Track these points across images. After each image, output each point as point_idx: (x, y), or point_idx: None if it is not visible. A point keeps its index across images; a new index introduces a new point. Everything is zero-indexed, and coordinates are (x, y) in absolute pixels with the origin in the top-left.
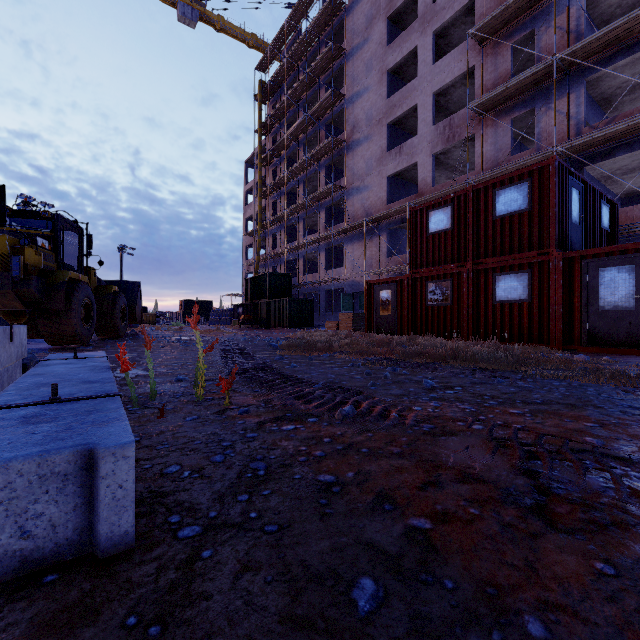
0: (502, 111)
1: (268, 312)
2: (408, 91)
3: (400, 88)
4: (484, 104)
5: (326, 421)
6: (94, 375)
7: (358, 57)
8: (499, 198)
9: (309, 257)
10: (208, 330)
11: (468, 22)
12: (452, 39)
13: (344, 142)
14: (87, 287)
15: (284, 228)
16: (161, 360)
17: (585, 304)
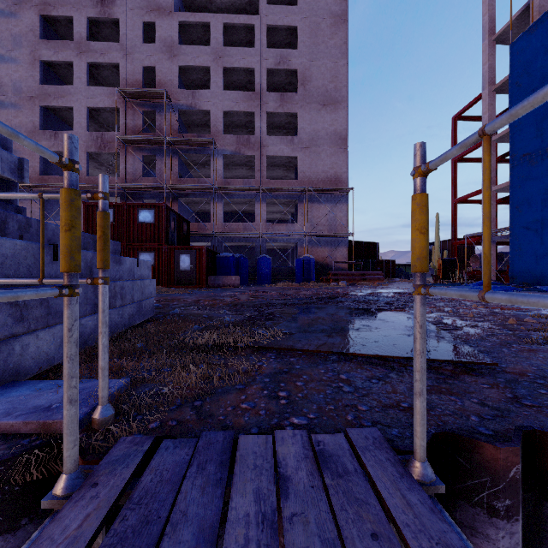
0: (138, 148)
1: None
2: (64, 92)
3: (53, 78)
4: (127, 139)
5: None
6: None
7: (2, 22)
8: (141, 213)
9: None
10: None
11: (114, 71)
12: (102, 73)
13: None
14: None
15: None
16: None
17: (176, 268)
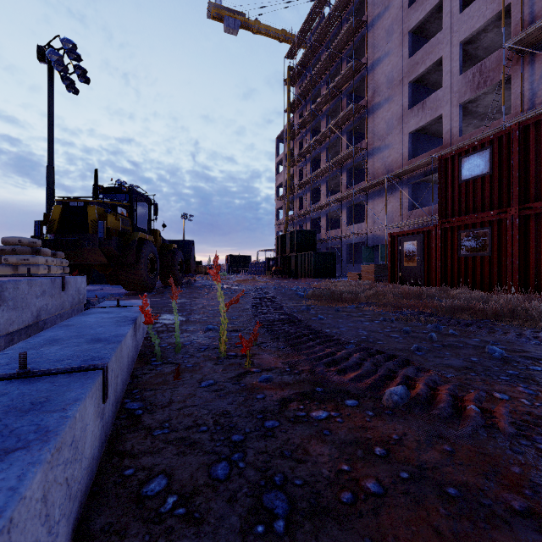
0: None
1: (295, 264)
2: (432, 46)
3: (422, 46)
4: (524, 40)
5: (370, 407)
6: (111, 329)
7: (379, 25)
8: None
9: (331, 215)
10: (245, 279)
11: None
12: None
13: (365, 107)
14: (152, 245)
15: (309, 191)
16: (201, 306)
17: None
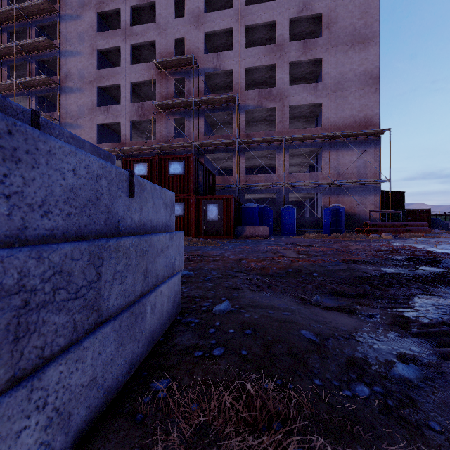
0: (170, 112)
1: None
2: (114, 72)
3: (106, 65)
4: (161, 105)
5: None
6: None
7: (71, 24)
8: (171, 166)
9: None
10: None
11: (152, 50)
12: (142, 54)
13: (57, 84)
14: None
15: None
16: None
17: (203, 218)
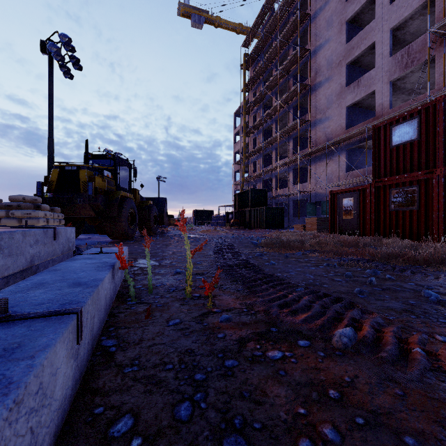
0: None
1: (250, 217)
2: (365, 33)
3: (357, 33)
4: None
5: (321, 348)
6: (91, 274)
7: (320, 17)
8: None
9: (280, 176)
10: (209, 230)
11: None
12: None
13: (308, 86)
14: (132, 201)
15: (261, 156)
16: (171, 253)
17: None
